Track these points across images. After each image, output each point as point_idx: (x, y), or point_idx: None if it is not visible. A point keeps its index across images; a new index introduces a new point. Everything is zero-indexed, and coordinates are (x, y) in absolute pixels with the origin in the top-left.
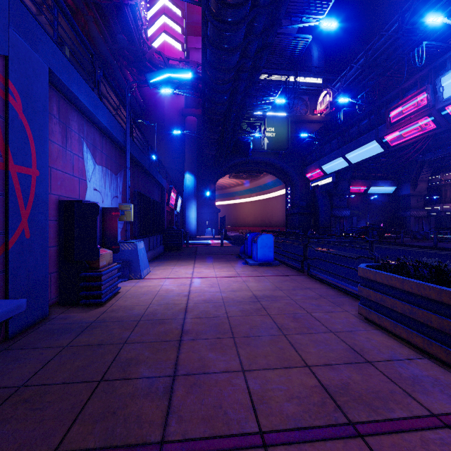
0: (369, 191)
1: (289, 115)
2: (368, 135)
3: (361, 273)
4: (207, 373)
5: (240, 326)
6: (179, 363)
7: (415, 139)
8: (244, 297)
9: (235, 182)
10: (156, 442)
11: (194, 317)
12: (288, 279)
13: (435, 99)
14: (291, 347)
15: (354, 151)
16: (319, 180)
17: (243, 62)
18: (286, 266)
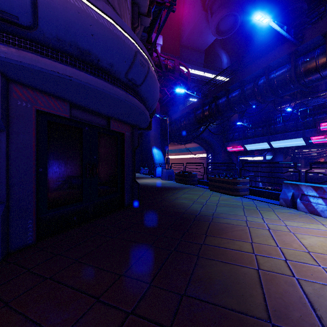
0: None
1: None
2: (296, 133)
3: None
4: None
5: None
6: None
7: None
8: None
9: None
10: None
11: None
12: None
13: None
14: None
15: (280, 141)
16: (249, 156)
17: None
18: None
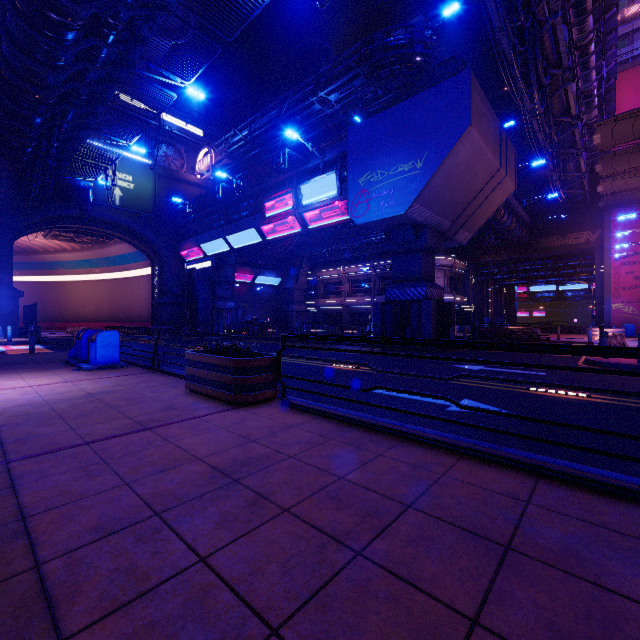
0: (256, 280)
1: (157, 164)
2: (248, 221)
3: (186, 356)
4: (37, 436)
5: (70, 412)
6: (3, 439)
7: (286, 235)
8: (76, 395)
9: (57, 244)
10: (1, 461)
11: (8, 417)
12: (134, 377)
13: (298, 203)
14: (119, 413)
15: (236, 235)
16: (197, 263)
17: (75, 86)
18: (137, 366)
